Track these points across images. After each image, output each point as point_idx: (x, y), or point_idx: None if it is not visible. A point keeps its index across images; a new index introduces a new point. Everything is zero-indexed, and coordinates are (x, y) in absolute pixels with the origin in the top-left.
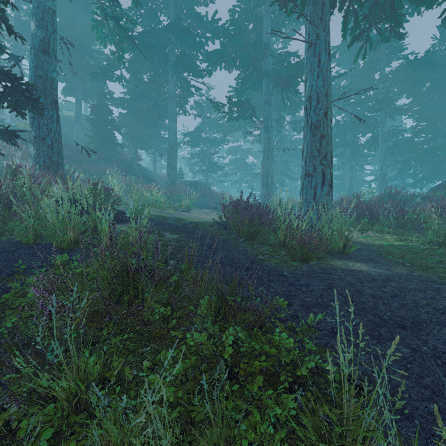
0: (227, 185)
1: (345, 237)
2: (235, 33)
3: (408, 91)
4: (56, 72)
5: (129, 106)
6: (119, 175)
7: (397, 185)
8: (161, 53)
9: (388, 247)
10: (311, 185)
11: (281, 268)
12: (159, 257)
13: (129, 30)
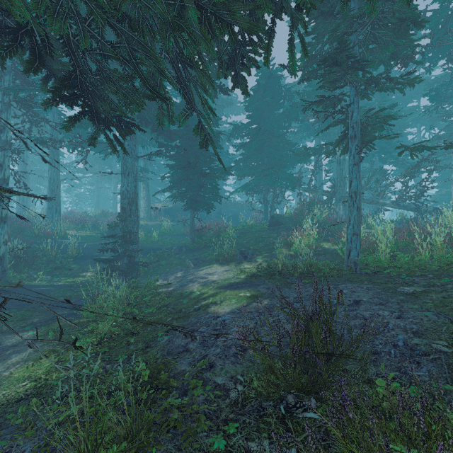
0: None
1: (64, 232)
2: None
3: None
4: None
5: None
6: None
7: None
8: None
9: (84, 236)
10: (51, 213)
11: (37, 241)
12: None
13: None
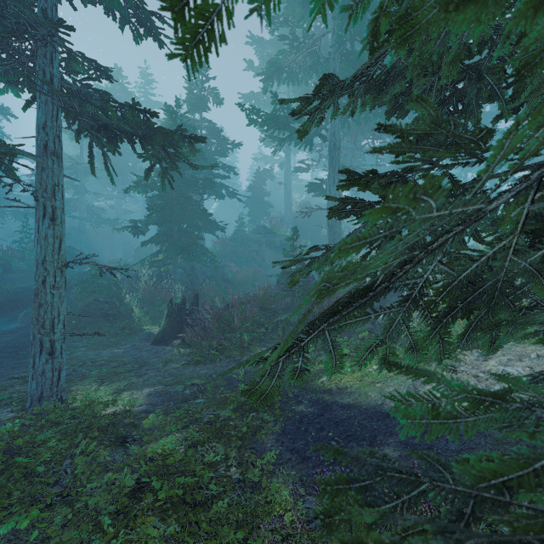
0: None
1: None
2: None
3: None
4: None
5: None
6: None
7: None
8: None
9: None
10: None
11: None
12: None
13: None
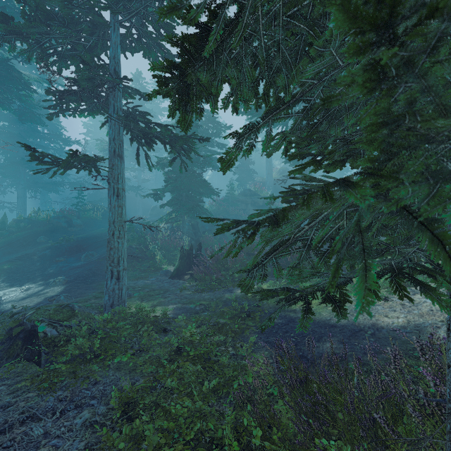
0: None
1: None
2: None
3: None
4: None
5: None
6: None
7: None
8: None
9: None
10: None
11: None
12: None
13: None
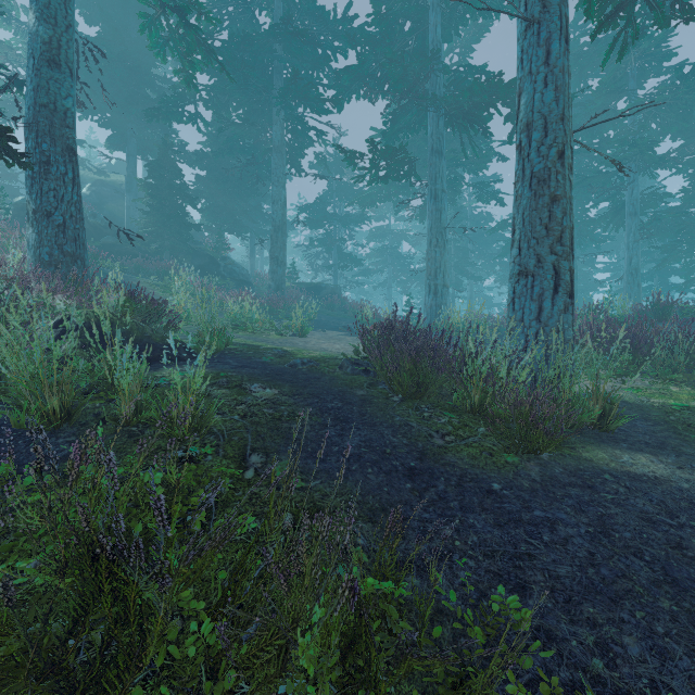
0: (368, 289)
1: (606, 398)
2: (382, 36)
3: (677, 128)
4: (72, 99)
5: (210, 165)
6: (192, 276)
7: (653, 288)
8: (260, 76)
9: (683, 413)
10: (531, 294)
11: (485, 472)
12: (168, 534)
13: (207, 36)
